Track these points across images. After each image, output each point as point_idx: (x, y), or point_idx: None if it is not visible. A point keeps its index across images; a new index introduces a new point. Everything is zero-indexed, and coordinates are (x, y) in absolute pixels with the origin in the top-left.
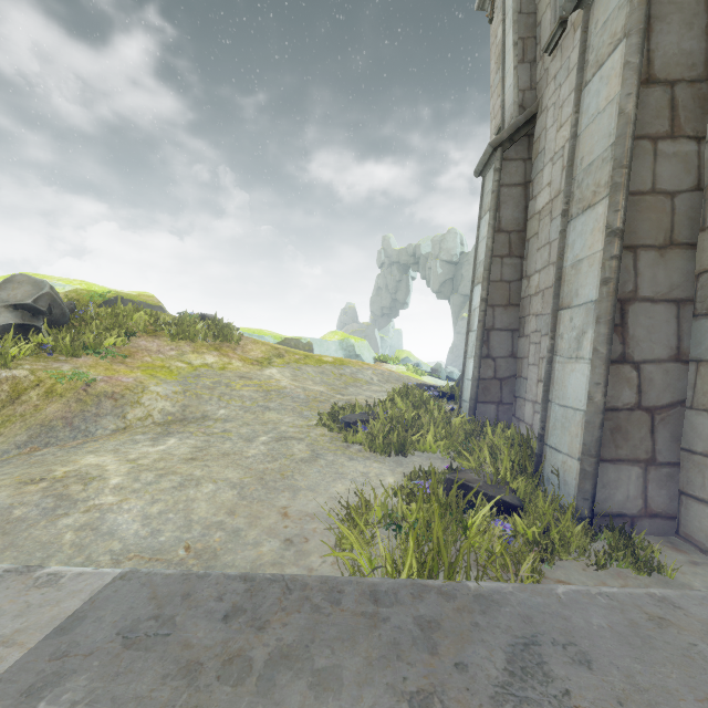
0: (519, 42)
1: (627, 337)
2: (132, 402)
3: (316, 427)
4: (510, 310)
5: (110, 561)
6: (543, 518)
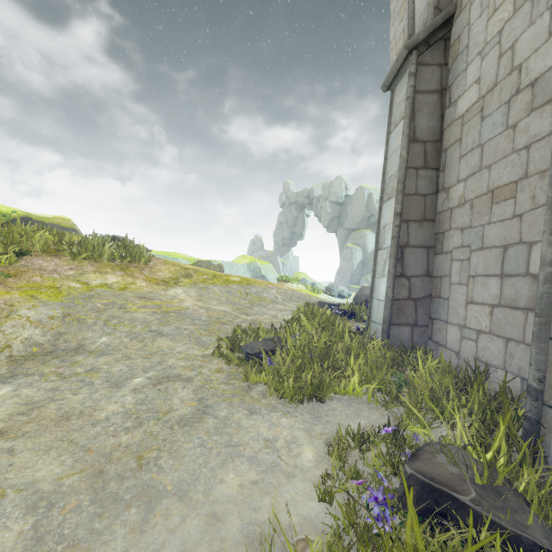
0: None
1: None
2: None
3: (213, 358)
4: (425, 225)
5: None
6: None
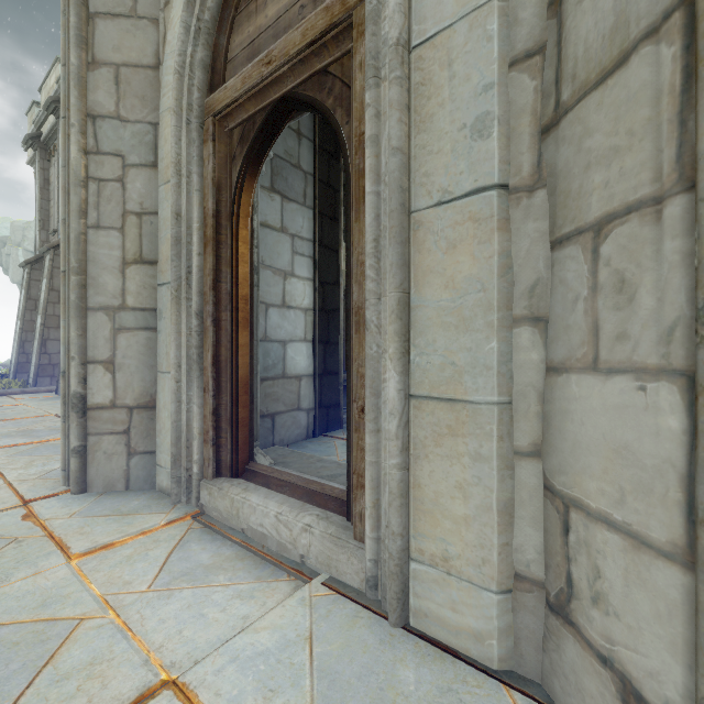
0: (41, 221)
1: (47, 348)
2: None
3: None
4: None
5: None
6: None
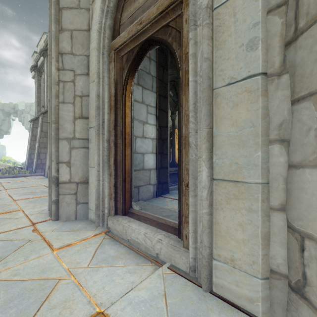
0: (37, 102)
1: (40, 156)
2: None
3: None
4: None
5: None
6: None
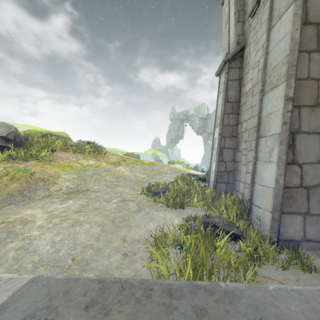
0: (237, 12)
1: (295, 151)
2: (52, 182)
3: (141, 195)
4: (232, 139)
5: (31, 267)
6: (253, 242)
